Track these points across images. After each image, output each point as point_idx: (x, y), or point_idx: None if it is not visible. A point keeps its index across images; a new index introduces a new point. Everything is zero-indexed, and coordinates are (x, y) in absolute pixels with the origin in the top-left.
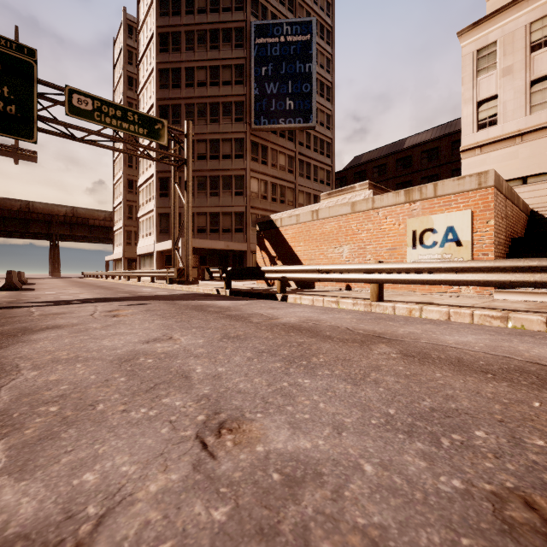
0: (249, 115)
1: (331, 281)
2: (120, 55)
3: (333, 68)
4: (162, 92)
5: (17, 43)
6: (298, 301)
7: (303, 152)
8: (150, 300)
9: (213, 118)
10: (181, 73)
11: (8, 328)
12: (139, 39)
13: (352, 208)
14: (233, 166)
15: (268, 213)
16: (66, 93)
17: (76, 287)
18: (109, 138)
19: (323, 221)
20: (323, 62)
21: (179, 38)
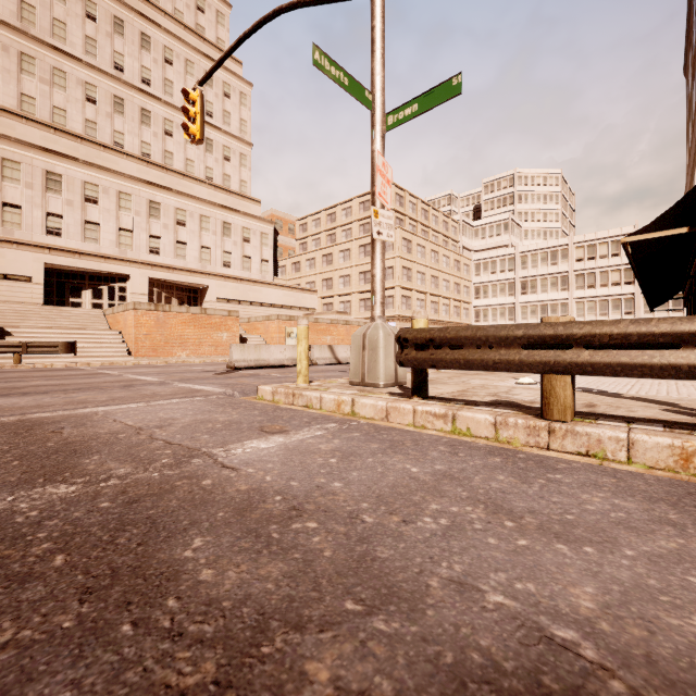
0: None
1: None
2: None
3: None
4: None
5: None
6: None
7: None
8: None
9: None
10: None
11: None
12: None
13: None
14: None
15: None
16: None
17: None
18: None
19: None
20: None
21: None
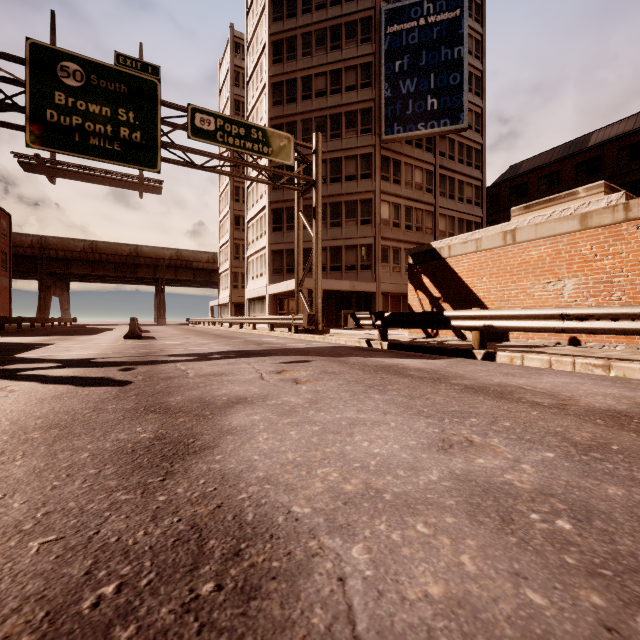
0: (378, 124)
1: (589, 333)
2: (226, 79)
3: (484, 52)
4: (276, 110)
5: (142, 61)
6: (518, 361)
7: (445, 165)
8: (303, 355)
9: (334, 133)
10: (297, 84)
11: (182, 400)
12: (248, 55)
13: (582, 222)
14: (359, 188)
15: (401, 244)
16: (188, 113)
17: (194, 336)
18: (232, 162)
19: (524, 246)
20: (470, 46)
21: (295, 44)
